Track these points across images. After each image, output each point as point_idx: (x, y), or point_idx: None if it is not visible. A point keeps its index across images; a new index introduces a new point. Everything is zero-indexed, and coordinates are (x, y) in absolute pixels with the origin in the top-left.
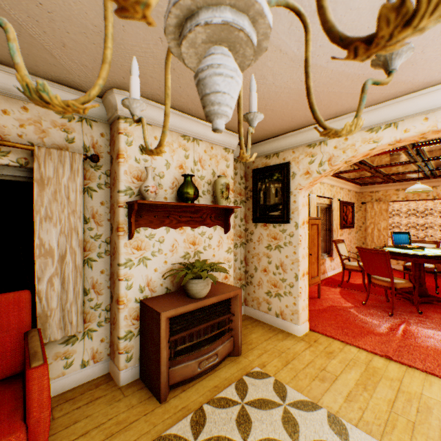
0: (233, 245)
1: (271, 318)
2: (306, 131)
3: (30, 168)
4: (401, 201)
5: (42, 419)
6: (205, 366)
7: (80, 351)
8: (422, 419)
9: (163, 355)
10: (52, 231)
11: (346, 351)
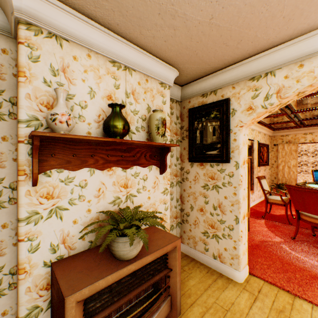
0: (170, 184)
1: (208, 259)
2: (250, 62)
3: None
4: (309, 143)
5: None
6: None
7: None
8: None
9: None
10: None
11: (298, 308)
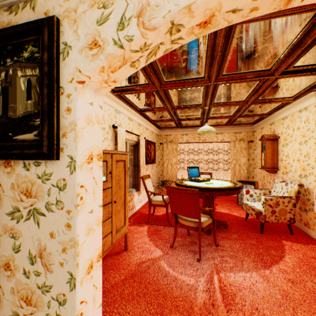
0: None
1: None
2: None
3: None
4: (185, 143)
5: None
6: None
7: None
8: None
9: None
10: None
11: None
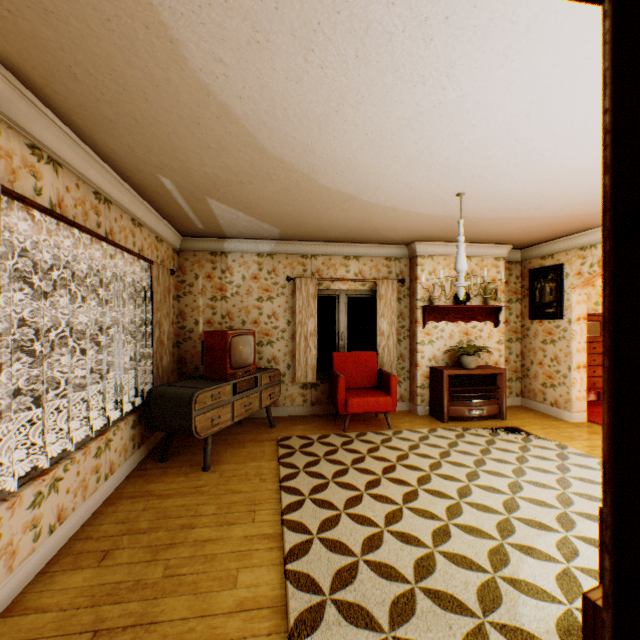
0: (507, 340)
1: (545, 407)
2: (575, 237)
3: (373, 290)
4: None
5: (394, 397)
6: (473, 414)
7: None
8: None
9: (444, 396)
10: (384, 322)
11: None
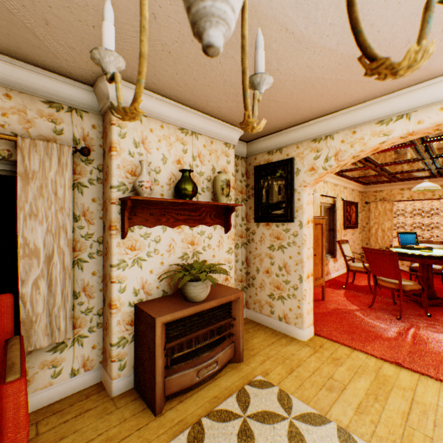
0: (234, 245)
1: (273, 321)
2: (312, 125)
3: (14, 161)
4: (406, 201)
5: (18, 440)
6: (204, 374)
7: (69, 359)
8: (441, 435)
9: (158, 364)
10: (38, 229)
11: (353, 357)
